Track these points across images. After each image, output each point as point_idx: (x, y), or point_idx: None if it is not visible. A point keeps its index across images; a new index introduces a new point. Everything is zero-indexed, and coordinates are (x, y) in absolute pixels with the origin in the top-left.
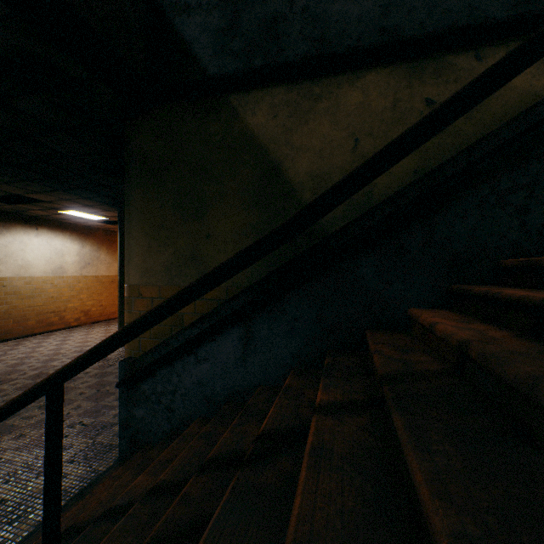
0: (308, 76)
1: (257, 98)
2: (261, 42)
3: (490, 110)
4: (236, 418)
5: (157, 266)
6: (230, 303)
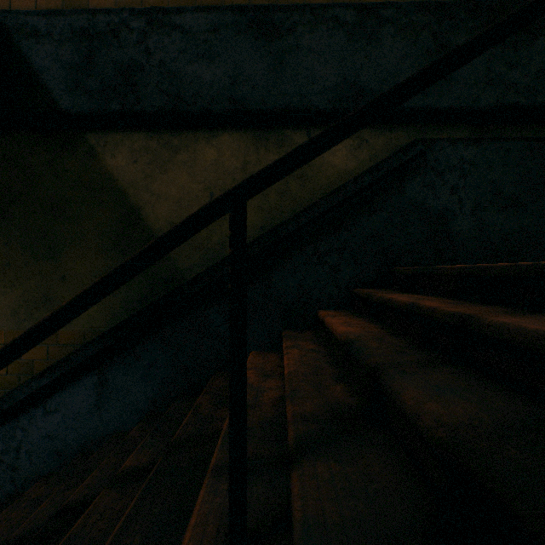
0: (167, 126)
1: (117, 140)
2: (118, 86)
3: (318, 182)
4: (67, 481)
5: (2, 309)
6: (84, 350)
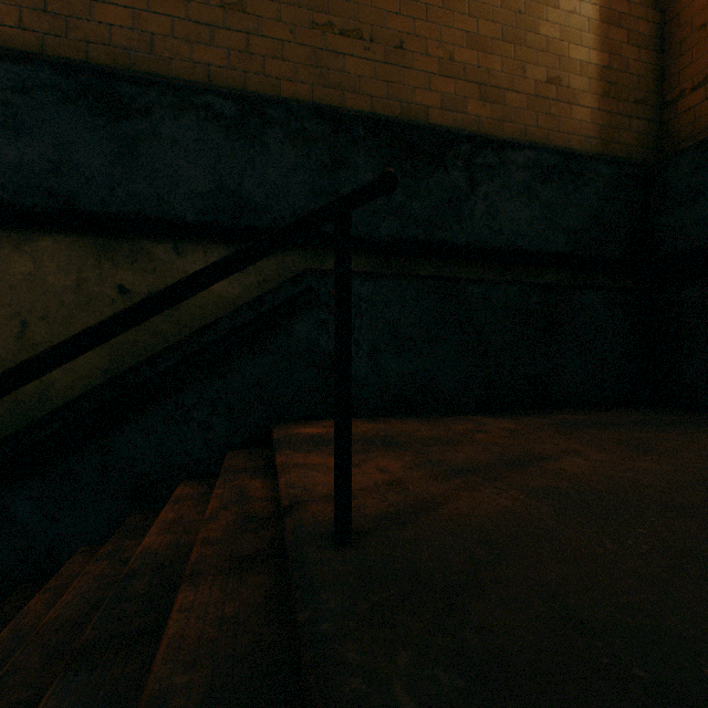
0: None
1: None
2: None
3: (191, 311)
4: None
5: None
6: None
